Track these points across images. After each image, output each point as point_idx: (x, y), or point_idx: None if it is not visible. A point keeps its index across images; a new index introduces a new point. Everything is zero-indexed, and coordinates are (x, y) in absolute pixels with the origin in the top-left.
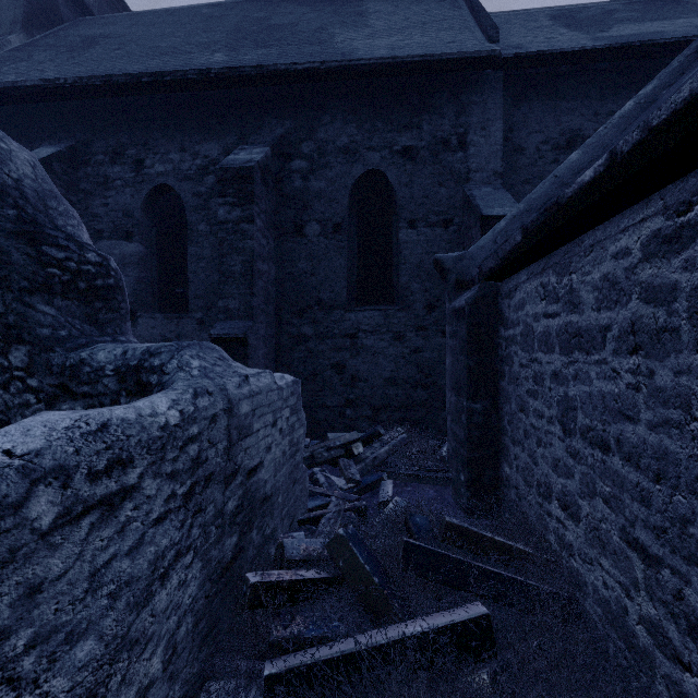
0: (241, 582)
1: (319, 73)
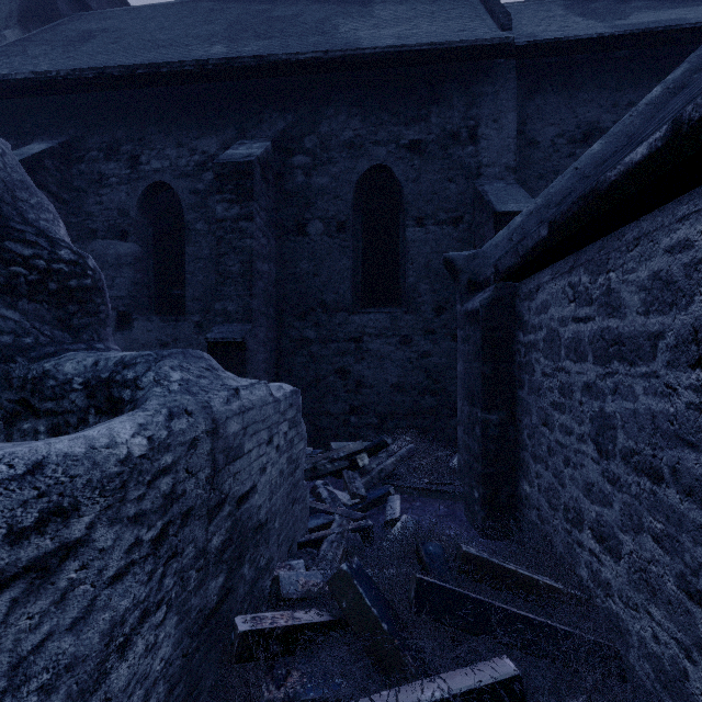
0: (229, 627)
1: (321, 64)
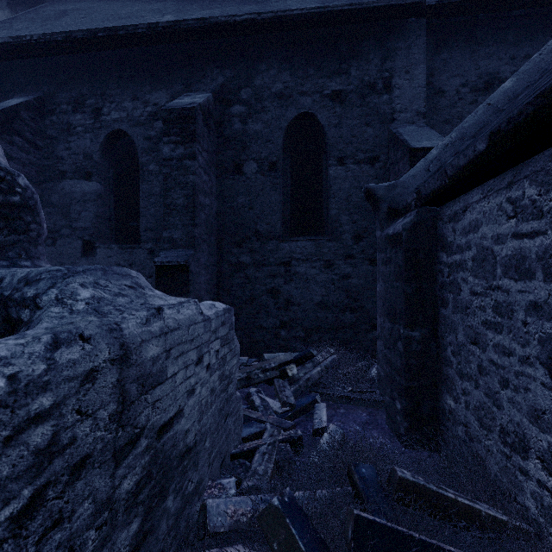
0: None
1: (255, 25)
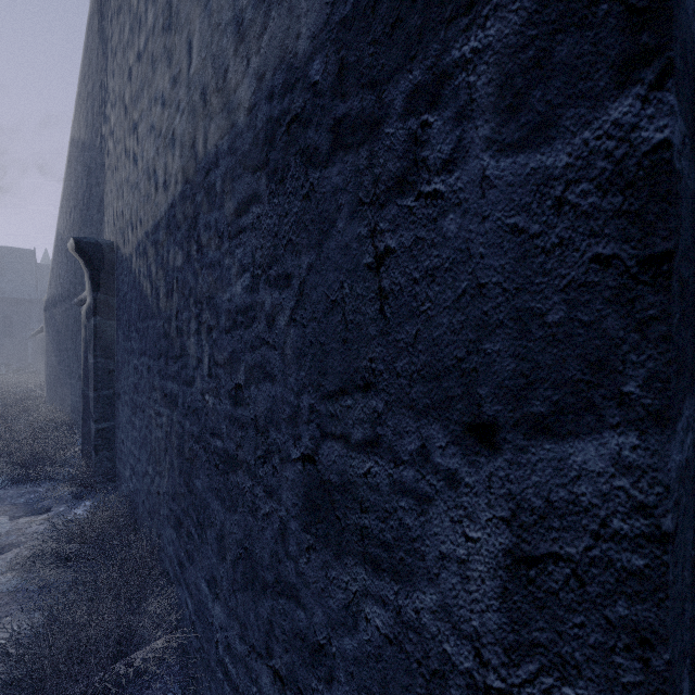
0: None
1: None
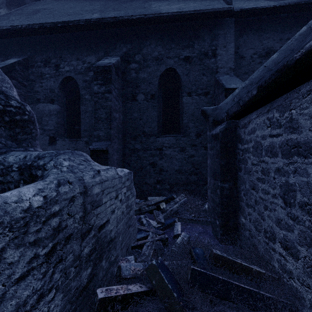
0: (94, 294)
1: (143, 20)
